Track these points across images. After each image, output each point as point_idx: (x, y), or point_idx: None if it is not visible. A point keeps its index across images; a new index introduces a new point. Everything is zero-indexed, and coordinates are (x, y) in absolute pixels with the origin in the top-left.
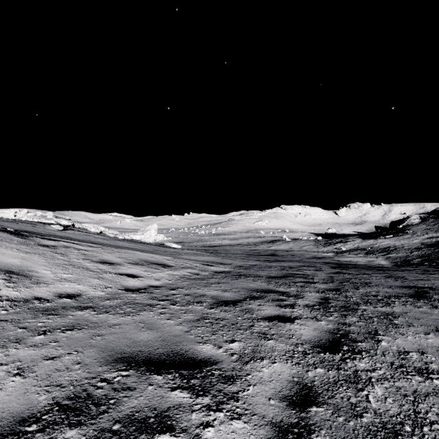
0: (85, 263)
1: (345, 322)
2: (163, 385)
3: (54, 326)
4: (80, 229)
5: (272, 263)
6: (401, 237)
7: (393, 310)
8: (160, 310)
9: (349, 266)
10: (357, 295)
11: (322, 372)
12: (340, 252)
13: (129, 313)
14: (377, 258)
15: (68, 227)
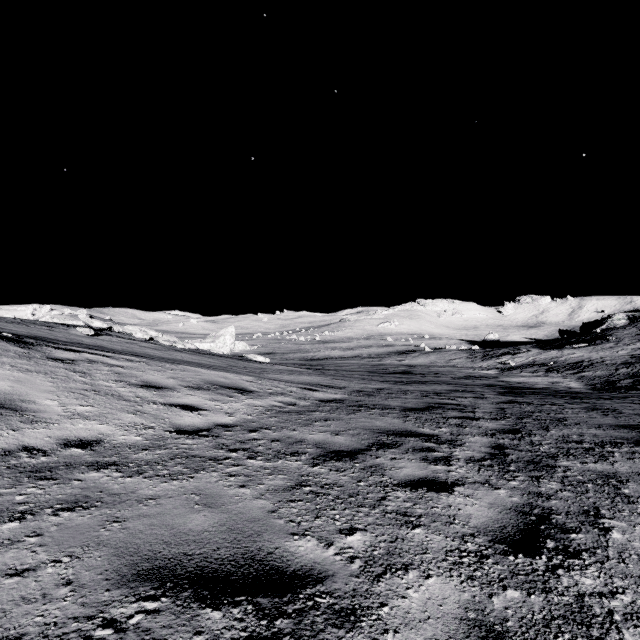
0: (117, 388)
1: (539, 490)
2: (222, 633)
3: (43, 501)
4: (121, 334)
5: (407, 385)
6: (600, 347)
7: (615, 468)
8: (229, 469)
9: (525, 391)
10: (550, 442)
11: (517, 599)
12: (507, 369)
13: (178, 476)
14: (564, 379)
15: (102, 331)
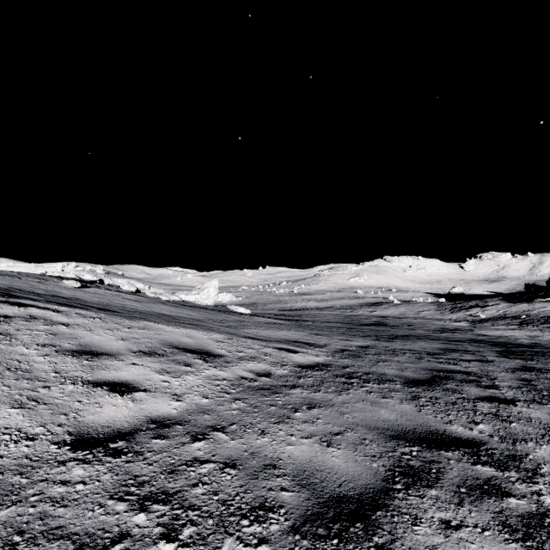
0: (35, 356)
1: None
2: None
3: None
4: (110, 286)
5: (392, 342)
6: None
7: None
8: None
9: (524, 350)
10: None
11: None
12: (478, 321)
13: None
14: (543, 333)
15: (93, 283)
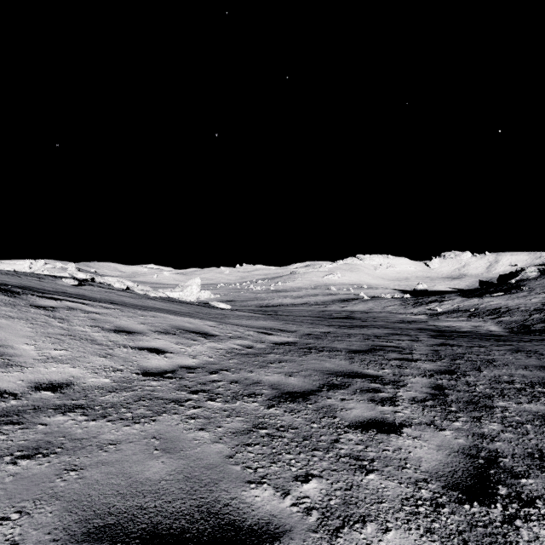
0: (92, 332)
1: (482, 432)
2: None
3: (4, 448)
4: (101, 284)
5: (351, 329)
6: (515, 295)
7: None
8: (190, 411)
9: (454, 334)
10: (484, 382)
11: None
12: (435, 315)
13: (140, 419)
14: (485, 323)
15: (86, 281)
